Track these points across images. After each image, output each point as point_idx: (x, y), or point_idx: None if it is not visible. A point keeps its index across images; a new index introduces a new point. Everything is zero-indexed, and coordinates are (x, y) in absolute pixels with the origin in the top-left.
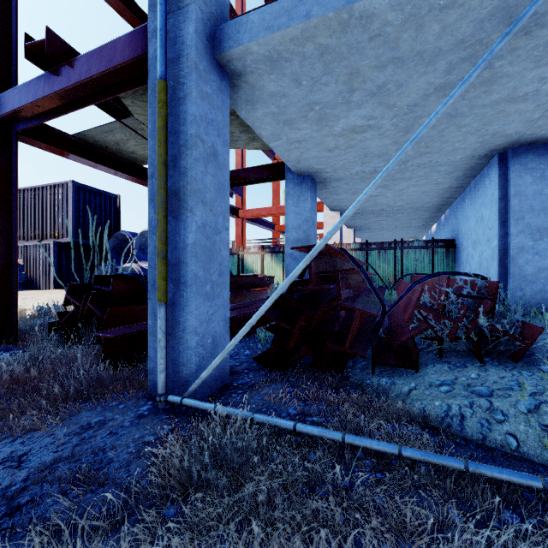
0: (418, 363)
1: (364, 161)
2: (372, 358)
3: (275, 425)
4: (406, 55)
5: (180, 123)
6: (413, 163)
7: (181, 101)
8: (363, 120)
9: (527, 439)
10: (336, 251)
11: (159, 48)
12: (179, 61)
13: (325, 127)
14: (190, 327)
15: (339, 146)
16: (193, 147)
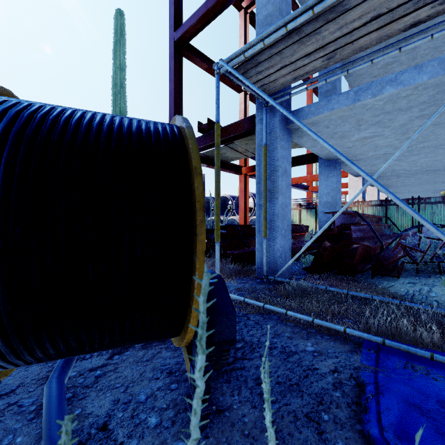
0: (399, 274)
1: (376, 149)
2: (371, 271)
3: (317, 287)
4: (390, 110)
5: (271, 160)
6: (417, 147)
7: (272, 151)
8: (370, 134)
9: (443, 303)
10: (350, 213)
11: (264, 132)
12: (271, 134)
13: (345, 139)
14: (276, 248)
15: (356, 145)
16: (277, 171)
